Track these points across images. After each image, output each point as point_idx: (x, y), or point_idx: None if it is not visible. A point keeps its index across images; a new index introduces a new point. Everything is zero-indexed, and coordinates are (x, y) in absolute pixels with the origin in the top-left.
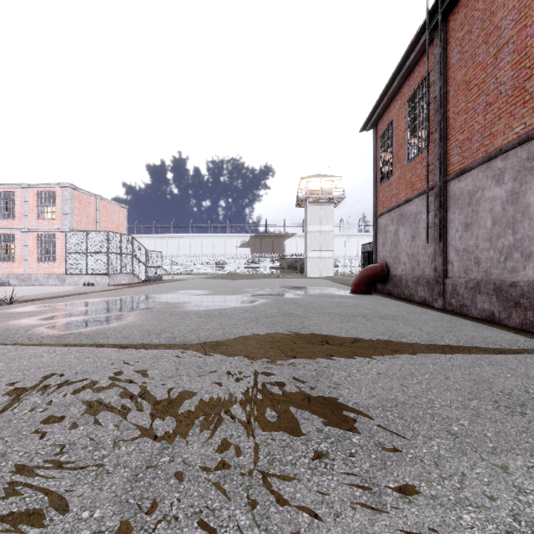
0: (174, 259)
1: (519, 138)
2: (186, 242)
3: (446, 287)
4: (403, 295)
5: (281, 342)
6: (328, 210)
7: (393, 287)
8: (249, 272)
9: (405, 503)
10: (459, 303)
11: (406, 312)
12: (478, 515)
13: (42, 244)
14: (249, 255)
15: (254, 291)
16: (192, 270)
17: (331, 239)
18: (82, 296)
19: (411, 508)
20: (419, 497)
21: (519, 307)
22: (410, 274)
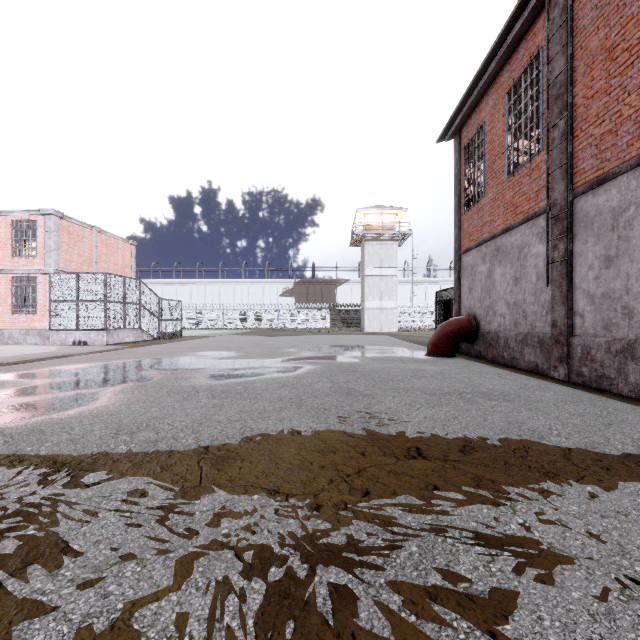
0: (200, 310)
1: None
2: (215, 289)
3: (573, 349)
4: (501, 359)
5: (339, 452)
6: (390, 250)
7: (485, 347)
8: (292, 326)
9: None
10: (595, 373)
11: (518, 386)
12: None
13: (21, 290)
14: (292, 306)
15: (297, 353)
16: (221, 324)
17: (394, 285)
18: (58, 361)
19: None
20: None
21: None
22: (512, 330)
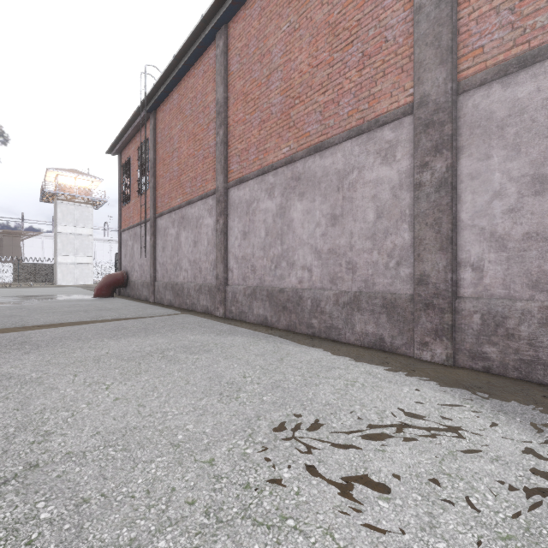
0: None
1: (179, 205)
2: None
3: (156, 287)
4: (136, 296)
5: None
6: (86, 212)
7: (131, 290)
8: None
9: (38, 352)
10: (160, 297)
11: (124, 306)
12: (65, 349)
13: None
14: None
15: None
16: None
17: (90, 243)
18: None
19: (40, 352)
20: (46, 350)
21: (178, 296)
22: (140, 279)
